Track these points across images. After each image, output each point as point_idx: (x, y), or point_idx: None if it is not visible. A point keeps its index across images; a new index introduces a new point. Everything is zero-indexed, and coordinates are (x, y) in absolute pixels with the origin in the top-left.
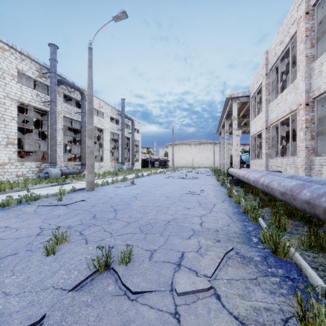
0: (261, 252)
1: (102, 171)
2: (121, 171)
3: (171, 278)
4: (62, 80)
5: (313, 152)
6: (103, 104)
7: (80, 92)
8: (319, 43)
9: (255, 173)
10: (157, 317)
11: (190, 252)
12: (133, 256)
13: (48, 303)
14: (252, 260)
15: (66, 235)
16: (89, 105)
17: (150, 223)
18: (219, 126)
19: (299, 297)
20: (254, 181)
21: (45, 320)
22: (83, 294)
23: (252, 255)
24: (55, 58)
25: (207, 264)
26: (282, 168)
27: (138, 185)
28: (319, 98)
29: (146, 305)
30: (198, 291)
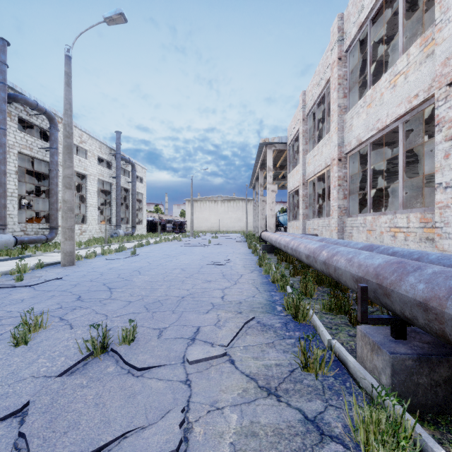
0: (282, 319)
1: (85, 238)
2: (116, 238)
3: (184, 352)
4: (16, 96)
5: (345, 213)
6: (86, 138)
7: (47, 117)
8: (351, 94)
9: (287, 236)
10: (166, 386)
11: (207, 326)
12: (138, 336)
13: (30, 392)
14: (273, 326)
15: (42, 319)
16: (66, 140)
17: (159, 301)
18: (252, 177)
19: (302, 347)
20: (285, 245)
21: (30, 405)
22: (75, 378)
23: (274, 322)
24: (4, 60)
25: (224, 335)
26: (319, 231)
27: (142, 256)
28: (351, 153)
29: (155, 378)
30: (212, 357)
